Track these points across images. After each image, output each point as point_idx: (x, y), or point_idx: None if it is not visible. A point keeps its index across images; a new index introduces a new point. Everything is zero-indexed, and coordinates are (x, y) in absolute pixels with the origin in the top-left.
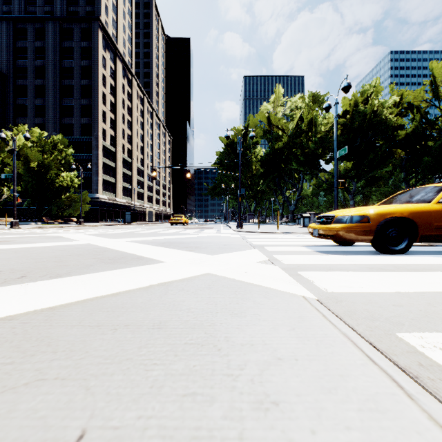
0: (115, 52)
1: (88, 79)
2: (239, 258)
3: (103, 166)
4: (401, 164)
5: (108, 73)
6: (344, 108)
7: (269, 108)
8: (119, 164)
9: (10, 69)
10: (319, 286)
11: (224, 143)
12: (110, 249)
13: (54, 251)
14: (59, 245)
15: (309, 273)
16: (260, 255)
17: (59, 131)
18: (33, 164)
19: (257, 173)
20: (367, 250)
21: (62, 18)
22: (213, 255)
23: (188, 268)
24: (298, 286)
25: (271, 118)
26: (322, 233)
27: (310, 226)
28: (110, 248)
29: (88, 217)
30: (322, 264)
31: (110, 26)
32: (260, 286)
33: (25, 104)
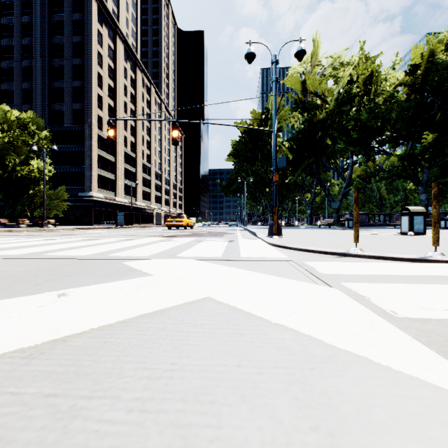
0: (115, 30)
1: (81, 57)
2: None
3: (99, 160)
4: None
5: (106, 52)
6: (413, 63)
7: (302, 72)
8: (119, 159)
9: None
10: None
11: (240, 129)
12: None
13: None
14: None
15: None
16: None
17: (48, 119)
18: None
19: None
20: None
21: None
22: None
23: None
24: None
25: (307, 79)
26: None
27: None
28: None
29: (81, 219)
30: None
31: (110, 1)
32: None
33: (12, 89)
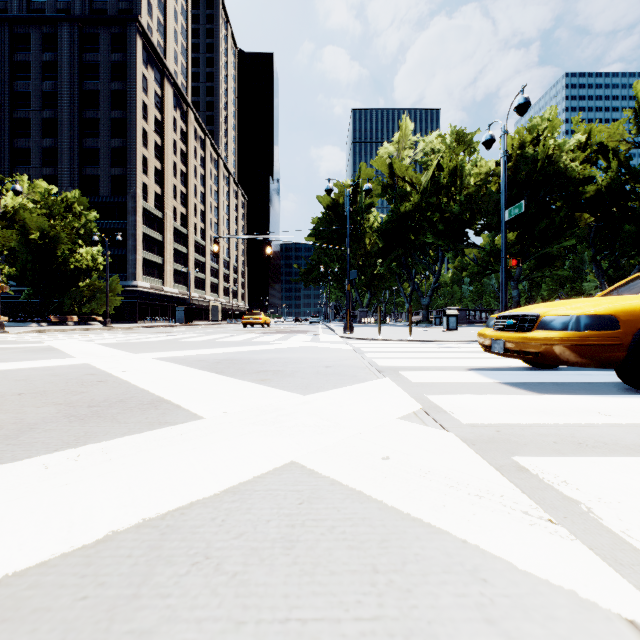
0: (162, 71)
1: (122, 109)
2: (359, 405)
3: (144, 239)
4: (588, 236)
5: (152, 101)
6: None
7: (391, 152)
8: (168, 236)
9: (4, 94)
10: (631, 540)
11: (323, 205)
12: (113, 378)
13: (4, 381)
14: (29, 367)
15: (546, 462)
16: (401, 396)
17: (78, 187)
18: (34, 235)
19: (372, 249)
20: (599, 380)
21: (83, 19)
22: (306, 393)
23: (244, 442)
24: (567, 542)
25: (395, 166)
26: (512, 347)
27: (483, 333)
28: (114, 375)
29: (122, 315)
30: (547, 425)
31: (155, 32)
32: (442, 530)
33: (28, 147)
